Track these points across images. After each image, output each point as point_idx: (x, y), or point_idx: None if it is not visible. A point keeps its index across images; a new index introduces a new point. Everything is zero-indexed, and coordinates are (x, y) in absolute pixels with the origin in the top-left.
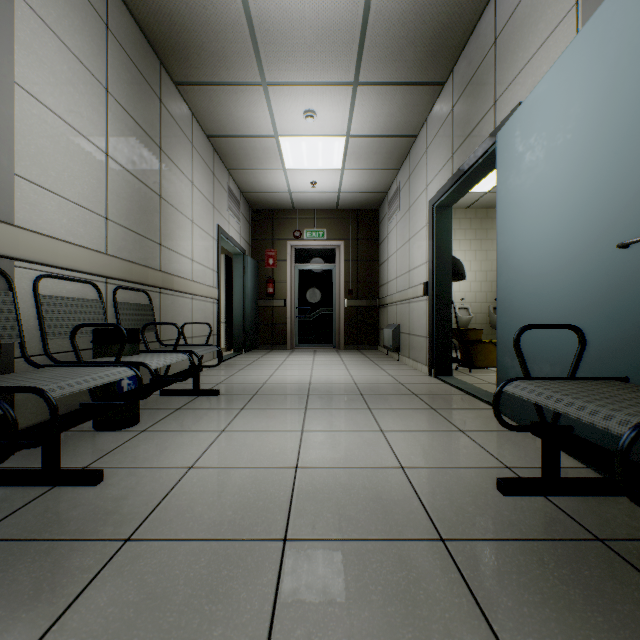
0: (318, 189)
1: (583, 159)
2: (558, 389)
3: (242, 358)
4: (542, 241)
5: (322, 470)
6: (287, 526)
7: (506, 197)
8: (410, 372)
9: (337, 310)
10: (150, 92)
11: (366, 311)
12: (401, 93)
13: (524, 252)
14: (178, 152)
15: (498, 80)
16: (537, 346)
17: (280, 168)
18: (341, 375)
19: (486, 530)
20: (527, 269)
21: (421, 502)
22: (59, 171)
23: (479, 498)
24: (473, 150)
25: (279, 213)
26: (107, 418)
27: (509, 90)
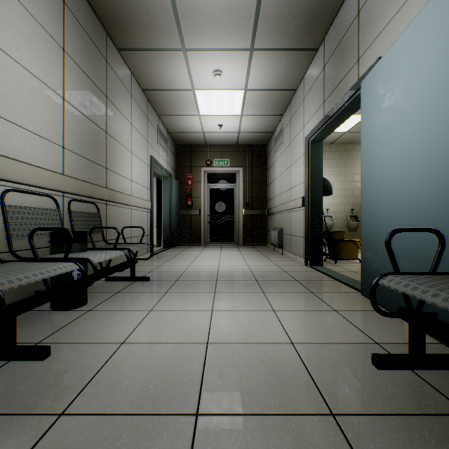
0: (224, 130)
1: (438, 95)
2: (430, 284)
3: (168, 252)
4: (400, 163)
5: (228, 345)
6: (199, 400)
7: (369, 130)
8: (291, 263)
9: (237, 217)
10: (98, 54)
11: (258, 218)
12: (285, 56)
13: (384, 172)
14: (120, 100)
15: (361, 42)
16: (396, 245)
17: (196, 114)
18: (241, 265)
19: (369, 404)
20: (387, 185)
21: (310, 376)
22: (24, 109)
23: (358, 372)
24: (340, 97)
25: (195, 147)
26: (61, 300)
27: (370, 49)
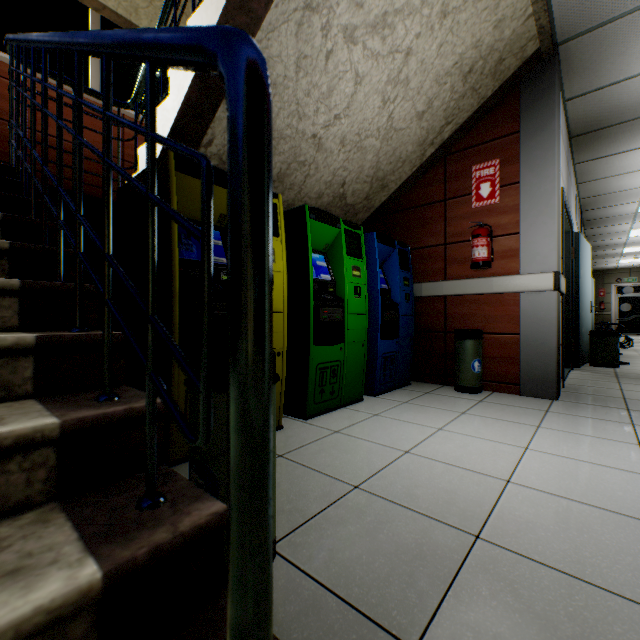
0: (633, 264)
1: None
2: None
3: None
4: None
5: None
6: None
7: None
8: None
9: None
10: None
11: None
12: None
13: None
14: None
15: None
16: None
17: (615, 263)
18: None
19: None
20: None
21: None
22: None
23: None
24: None
25: (606, 271)
26: None
27: None
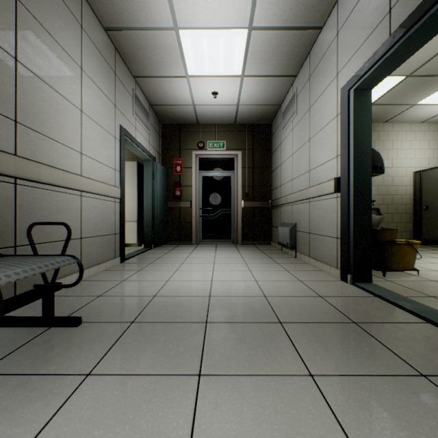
0: (219, 101)
1: None
2: None
3: (148, 254)
4: None
5: None
6: None
7: None
8: (318, 275)
9: (235, 210)
10: None
11: (260, 211)
12: None
13: None
14: (55, 22)
15: None
16: None
17: (183, 75)
18: (245, 280)
19: None
20: None
21: None
22: None
23: None
24: None
25: (185, 127)
26: None
27: None
